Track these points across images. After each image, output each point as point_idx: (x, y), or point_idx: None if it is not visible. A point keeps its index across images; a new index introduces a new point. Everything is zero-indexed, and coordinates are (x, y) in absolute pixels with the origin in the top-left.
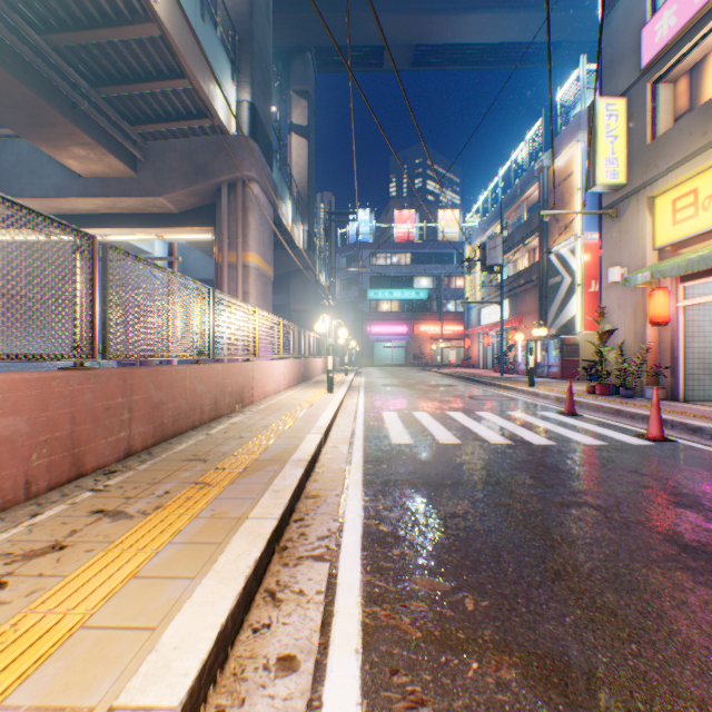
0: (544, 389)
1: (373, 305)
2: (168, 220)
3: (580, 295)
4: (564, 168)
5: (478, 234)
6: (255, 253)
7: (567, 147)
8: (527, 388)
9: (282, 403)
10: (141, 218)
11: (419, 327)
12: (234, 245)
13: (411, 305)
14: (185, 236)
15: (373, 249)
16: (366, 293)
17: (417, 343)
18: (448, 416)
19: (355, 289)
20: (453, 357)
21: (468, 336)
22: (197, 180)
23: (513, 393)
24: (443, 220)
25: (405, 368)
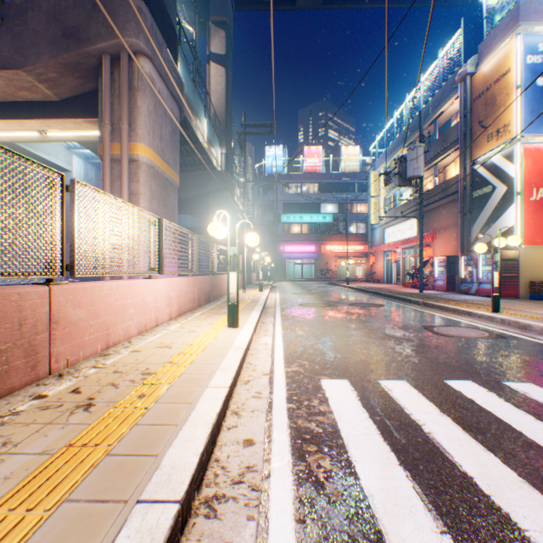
0: (525, 317)
1: (285, 228)
2: (46, 110)
3: (519, 204)
4: (497, 68)
5: (383, 160)
6: (146, 144)
7: (500, 45)
8: (497, 315)
9: (125, 364)
10: (14, 107)
11: (326, 247)
12: (118, 134)
13: (318, 228)
14: (72, 132)
15: (285, 179)
16: (280, 217)
17: (324, 260)
18: (477, 408)
19: (270, 214)
20: (359, 273)
21: (372, 254)
22: (68, 48)
23: (473, 320)
24: (345, 155)
25: (314, 282)
